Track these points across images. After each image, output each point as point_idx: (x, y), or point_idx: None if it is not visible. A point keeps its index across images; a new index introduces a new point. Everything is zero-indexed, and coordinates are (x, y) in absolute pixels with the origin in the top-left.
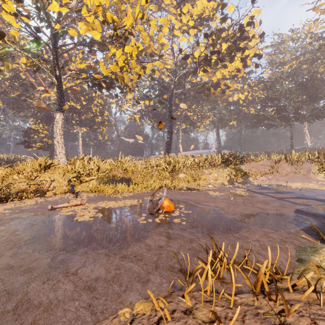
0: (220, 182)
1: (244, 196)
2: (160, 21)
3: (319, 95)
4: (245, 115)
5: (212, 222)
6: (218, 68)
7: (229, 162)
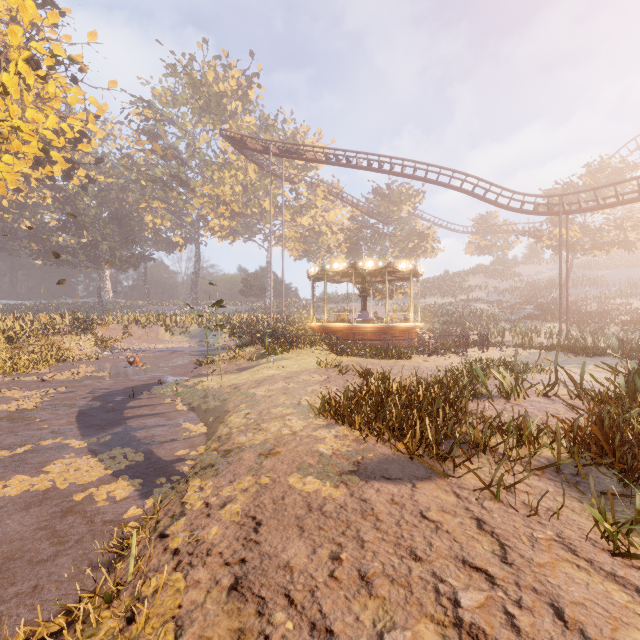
0: (90, 351)
1: (149, 355)
2: (52, 153)
3: (135, 239)
4: (11, 230)
5: (171, 362)
6: (19, 162)
7: (84, 327)
